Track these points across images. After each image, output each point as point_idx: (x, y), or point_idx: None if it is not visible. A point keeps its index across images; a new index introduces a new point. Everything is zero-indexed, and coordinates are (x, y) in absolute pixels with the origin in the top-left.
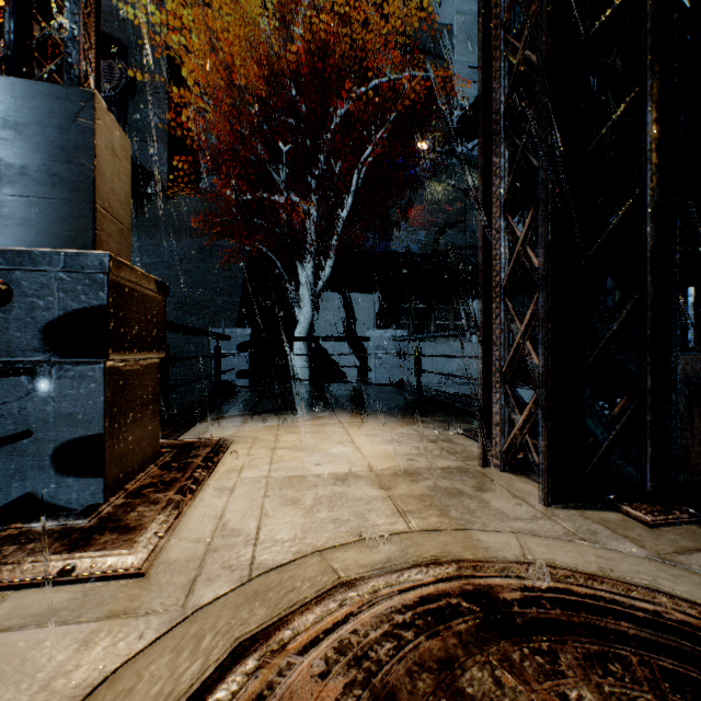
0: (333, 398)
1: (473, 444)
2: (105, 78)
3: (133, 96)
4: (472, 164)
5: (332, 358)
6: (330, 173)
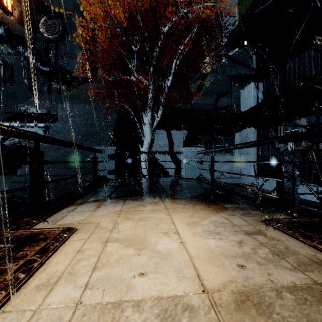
0: (161, 187)
1: (288, 238)
2: (52, 29)
3: (65, 37)
4: (235, 61)
5: (161, 164)
6: (160, 70)
